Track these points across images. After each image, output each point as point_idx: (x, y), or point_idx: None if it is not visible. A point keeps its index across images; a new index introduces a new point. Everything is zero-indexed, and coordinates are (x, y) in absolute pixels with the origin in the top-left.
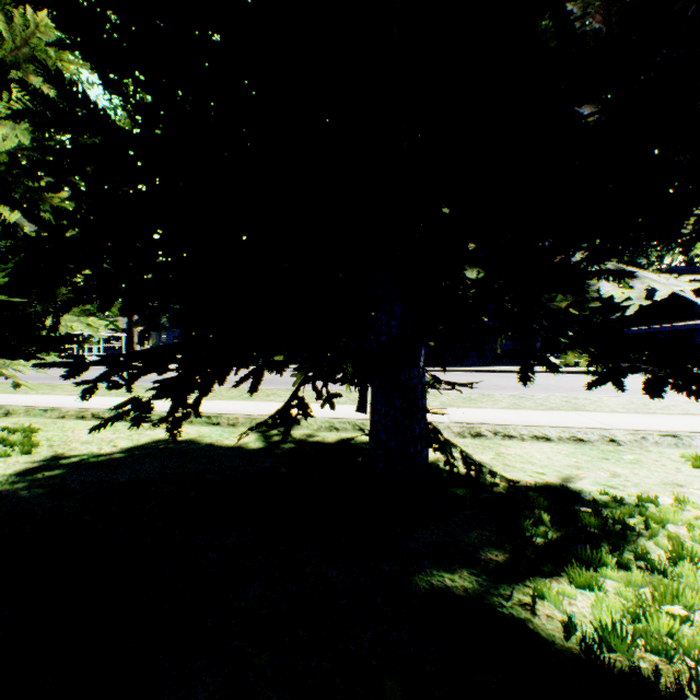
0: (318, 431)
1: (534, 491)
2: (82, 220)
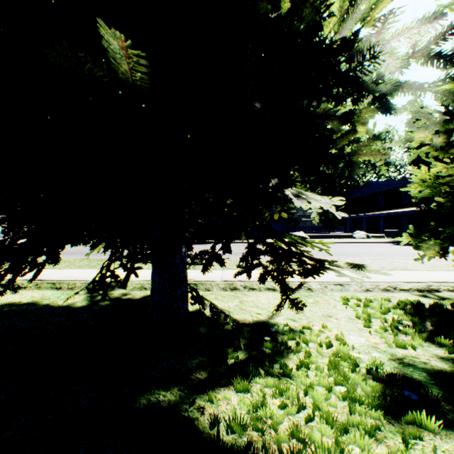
0: (133, 290)
1: (248, 326)
2: None
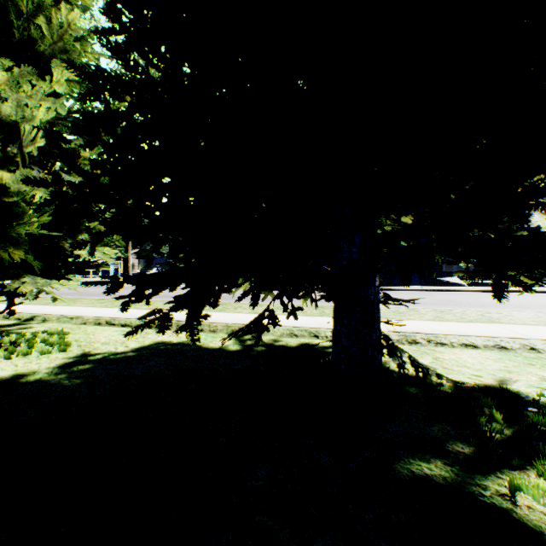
0: (281, 337)
1: (477, 391)
2: (111, 170)
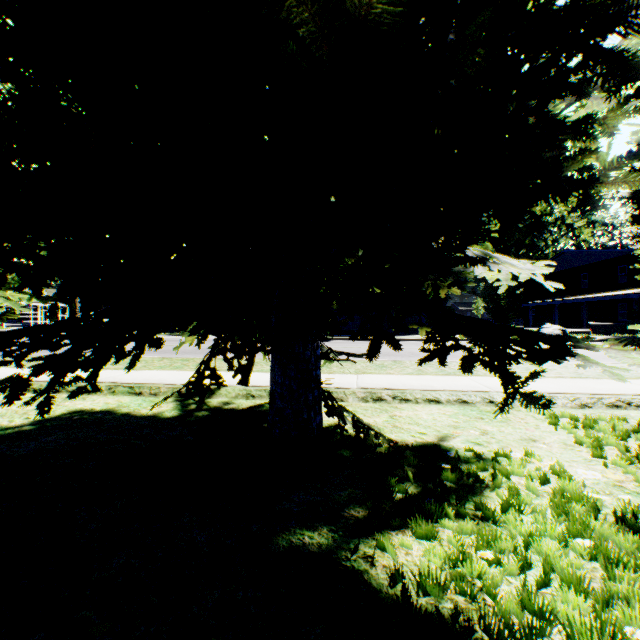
0: (236, 399)
1: (411, 450)
2: None
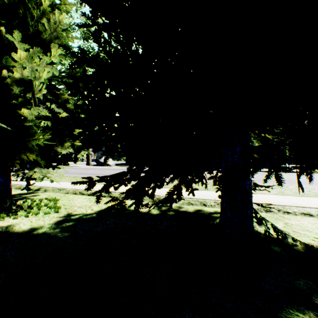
0: (183, 205)
1: None
2: (86, 109)
